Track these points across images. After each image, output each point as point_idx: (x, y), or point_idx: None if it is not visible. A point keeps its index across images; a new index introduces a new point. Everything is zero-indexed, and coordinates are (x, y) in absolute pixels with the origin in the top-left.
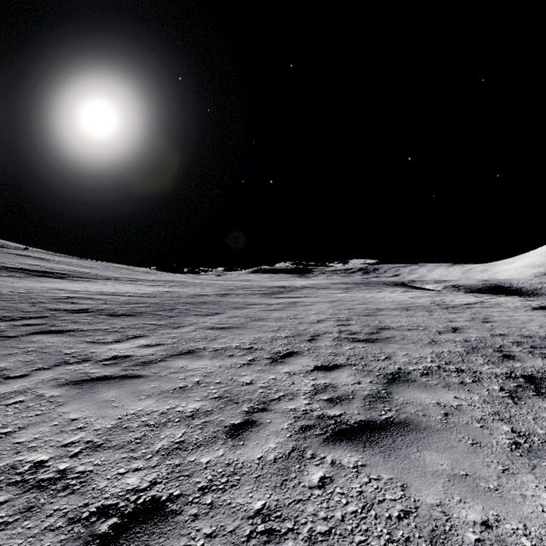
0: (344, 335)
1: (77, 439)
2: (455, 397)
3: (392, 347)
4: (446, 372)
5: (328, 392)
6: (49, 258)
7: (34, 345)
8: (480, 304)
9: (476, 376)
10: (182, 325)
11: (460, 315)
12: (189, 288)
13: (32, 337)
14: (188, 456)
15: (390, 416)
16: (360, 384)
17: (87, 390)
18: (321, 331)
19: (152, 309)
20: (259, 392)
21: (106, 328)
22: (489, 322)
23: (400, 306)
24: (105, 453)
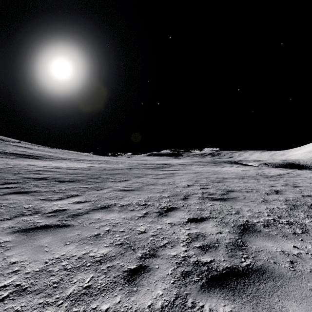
0: (205, 195)
1: (9, 283)
2: (294, 246)
3: (239, 204)
4: (281, 224)
5: (200, 240)
6: (32, 147)
7: (6, 201)
8: (287, 175)
9: (303, 228)
10: (103, 188)
11: (277, 182)
12: (110, 165)
13: (7, 196)
14: (91, 303)
15: (249, 263)
16: (221, 233)
17: (30, 236)
18: (190, 192)
19: (86, 177)
20: (150, 239)
21: (55, 190)
22: (297, 187)
23: (238, 176)
24: (26, 298)
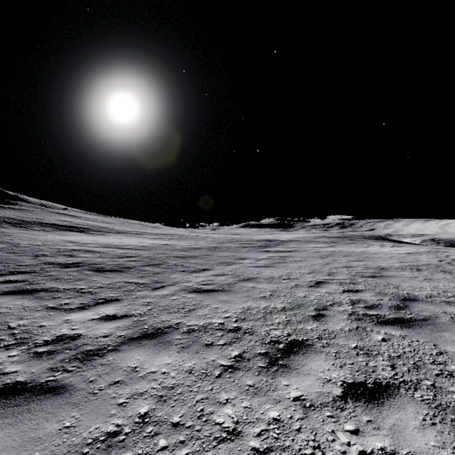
0: (360, 310)
1: None
2: None
3: (451, 340)
4: None
5: None
6: (81, 216)
7: None
8: None
9: None
10: (164, 285)
11: None
12: (185, 241)
13: None
14: None
15: None
16: None
17: None
18: (326, 300)
19: (141, 263)
20: None
21: (81, 288)
22: None
23: (405, 264)
24: None
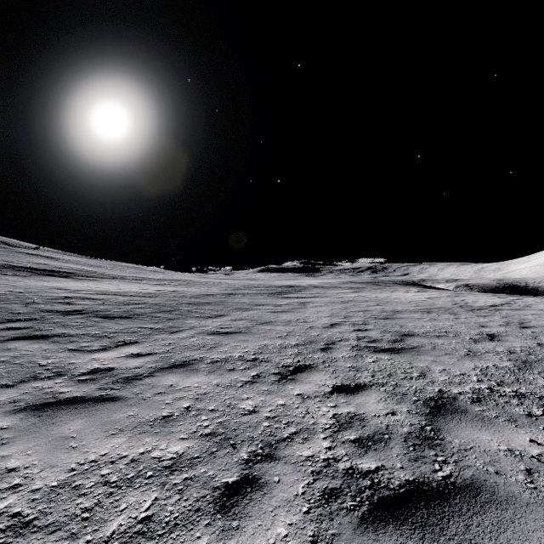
0: (363, 343)
1: (0, 509)
2: (532, 440)
3: (424, 360)
4: (503, 397)
5: (355, 427)
6: (59, 257)
7: (8, 353)
8: (508, 306)
9: None
10: (181, 329)
11: (490, 318)
12: (195, 288)
13: (10, 343)
14: None
15: (448, 474)
16: (395, 415)
17: (46, 419)
18: (336, 337)
19: (151, 310)
20: (264, 425)
21: (95, 333)
22: (528, 328)
23: (419, 308)
24: (30, 540)
